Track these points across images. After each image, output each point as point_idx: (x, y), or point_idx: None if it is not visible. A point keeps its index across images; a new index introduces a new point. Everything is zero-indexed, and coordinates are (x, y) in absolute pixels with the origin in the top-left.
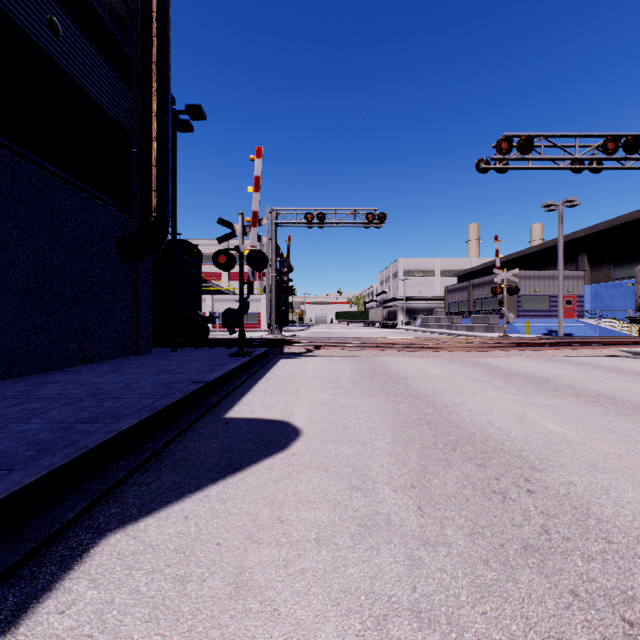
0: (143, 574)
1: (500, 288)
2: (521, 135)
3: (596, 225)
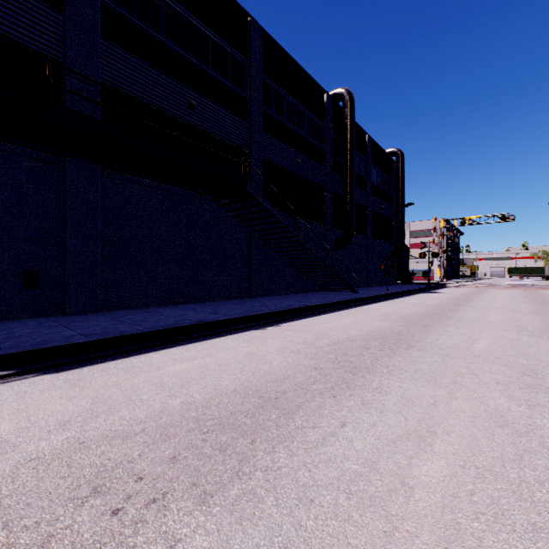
0: (427, 294)
1: None
2: None
3: None
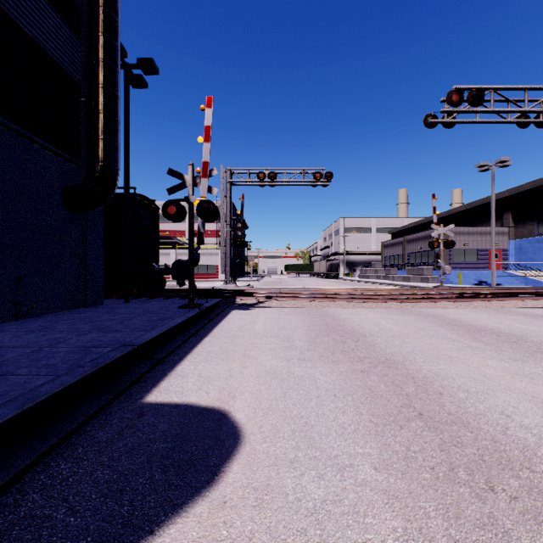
0: None
1: (437, 242)
2: (471, 88)
3: (520, 186)
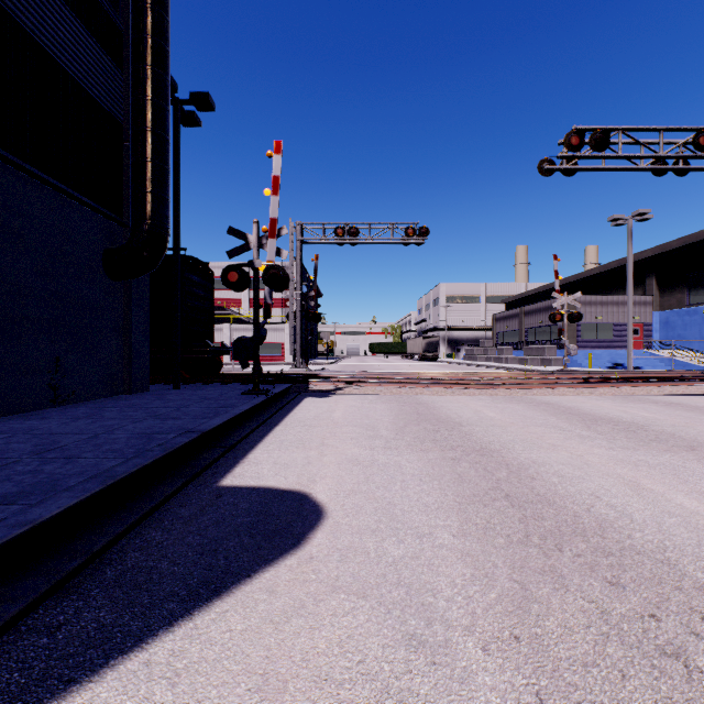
0: None
1: (560, 315)
2: (594, 128)
3: (667, 243)
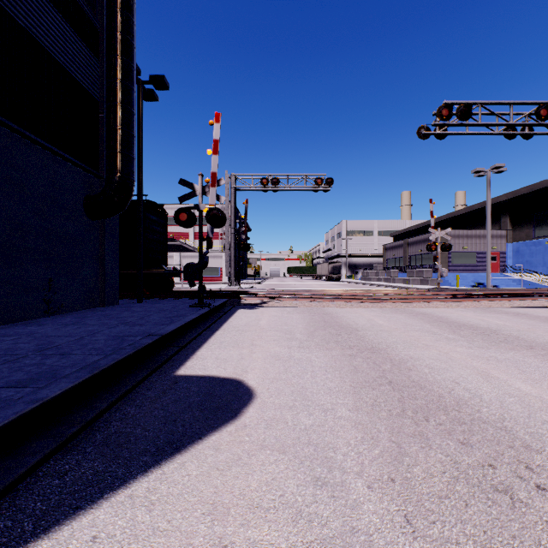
0: None
1: (435, 245)
2: (460, 103)
3: (518, 190)
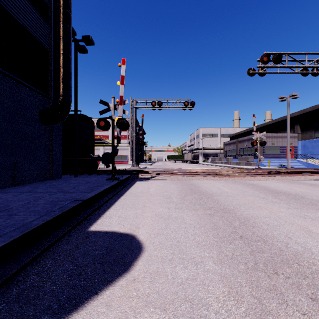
0: None
1: (256, 142)
2: (274, 53)
3: (305, 109)
